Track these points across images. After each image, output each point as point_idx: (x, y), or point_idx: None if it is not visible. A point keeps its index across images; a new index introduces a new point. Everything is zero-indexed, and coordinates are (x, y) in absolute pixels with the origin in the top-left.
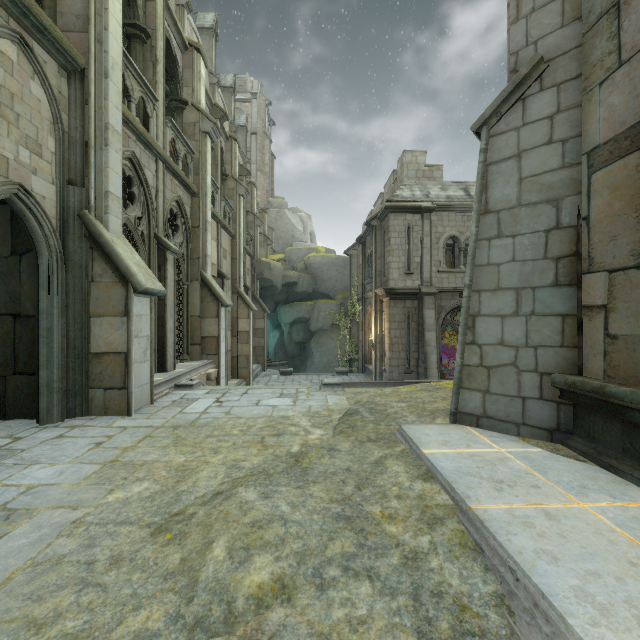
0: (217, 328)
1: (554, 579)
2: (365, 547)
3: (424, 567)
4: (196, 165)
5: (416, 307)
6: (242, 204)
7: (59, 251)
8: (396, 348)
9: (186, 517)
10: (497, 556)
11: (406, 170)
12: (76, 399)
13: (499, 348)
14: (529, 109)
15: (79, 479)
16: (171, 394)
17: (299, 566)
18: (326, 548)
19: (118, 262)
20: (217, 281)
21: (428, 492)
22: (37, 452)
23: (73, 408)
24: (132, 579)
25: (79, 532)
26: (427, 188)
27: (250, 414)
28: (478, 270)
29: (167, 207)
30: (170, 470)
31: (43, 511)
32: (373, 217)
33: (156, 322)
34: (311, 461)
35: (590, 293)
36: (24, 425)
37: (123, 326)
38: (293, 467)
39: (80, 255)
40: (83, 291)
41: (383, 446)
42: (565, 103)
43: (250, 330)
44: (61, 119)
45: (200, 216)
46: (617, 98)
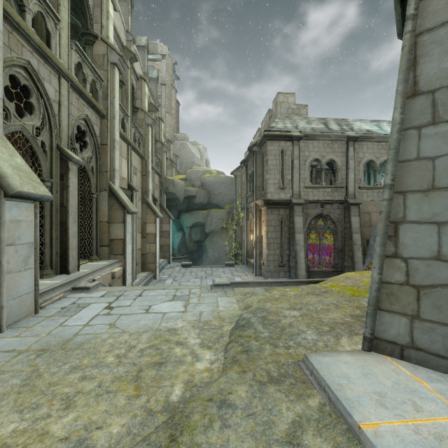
0: (123, 232)
1: None
2: None
3: None
4: (105, 91)
5: (288, 214)
6: (150, 132)
7: None
8: (272, 247)
9: None
10: None
11: (279, 108)
12: None
13: (434, 263)
14: None
15: None
16: (65, 298)
17: None
18: None
19: None
20: (127, 192)
21: None
22: None
23: None
24: None
25: None
26: (296, 122)
27: (136, 326)
28: (402, 166)
29: (73, 123)
30: None
31: None
32: (254, 144)
33: (59, 227)
34: (193, 438)
35: None
36: None
37: None
38: None
39: None
40: None
41: (290, 393)
42: None
43: (156, 232)
44: None
45: (108, 135)
46: None
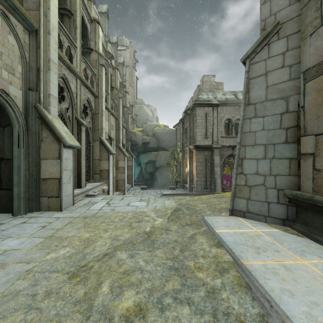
0: (108, 165)
1: (293, 307)
2: (186, 285)
3: (218, 297)
4: (97, 82)
5: (210, 155)
6: (121, 102)
7: (24, 125)
8: (200, 175)
9: (88, 268)
10: (259, 292)
11: (205, 85)
12: (33, 202)
13: (255, 176)
14: (271, 49)
15: (32, 246)
16: (83, 200)
17: (149, 297)
18: (164, 286)
19: (55, 131)
20: (108, 141)
21: (219, 254)
22: (11, 231)
23: (31, 207)
24: (56, 305)
25: (29, 277)
26: (215, 94)
27: (124, 210)
28: (244, 135)
29: (82, 103)
30: (81, 241)
31: (11, 264)
32: (188, 109)
33: (76, 162)
34: (156, 236)
35: (305, 147)
36: (5, 216)
37: (58, 164)
38: (146, 239)
39: (35, 127)
40: (37, 146)
41: (194, 228)
42: (291, 46)
43: (125, 166)
44: (25, 56)
45: (99, 108)
46: (320, 42)
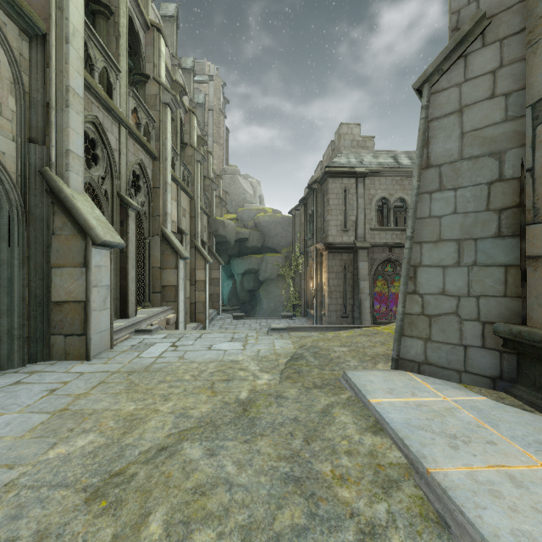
0: (176, 278)
1: None
2: (317, 517)
3: None
4: (157, 132)
5: (351, 259)
6: (199, 169)
7: (20, 205)
8: (334, 295)
9: (126, 479)
10: (467, 536)
11: (343, 140)
12: (37, 345)
13: (440, 297)
14: (471, 65)
15: (24, 431)
16: (131, 339)
17: None
18: (274, 519)
19: (77, 216)
20: (177, 236)
21: (379, 447)
22: None
23: (34, 354)
24: None
25: (8, 498)
26: (361, 156)
27: (202, 358)
28: (419, 222)
29: (130, 169)
30: (118, 420)
31: None
32: (314, 181)
33: (119, 272)
34: (259, 410)
35: (535, 244)
36: None
37: (82, 276)
38: (241, 417)
39: (41, 209)
40: (44, 243)
41: (329, 393)
42: (508, 57)
43: (206, 280)
44: (22, 80)
45: (161, 178)
46: None
